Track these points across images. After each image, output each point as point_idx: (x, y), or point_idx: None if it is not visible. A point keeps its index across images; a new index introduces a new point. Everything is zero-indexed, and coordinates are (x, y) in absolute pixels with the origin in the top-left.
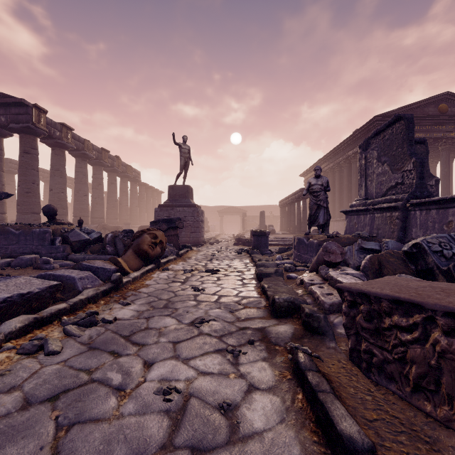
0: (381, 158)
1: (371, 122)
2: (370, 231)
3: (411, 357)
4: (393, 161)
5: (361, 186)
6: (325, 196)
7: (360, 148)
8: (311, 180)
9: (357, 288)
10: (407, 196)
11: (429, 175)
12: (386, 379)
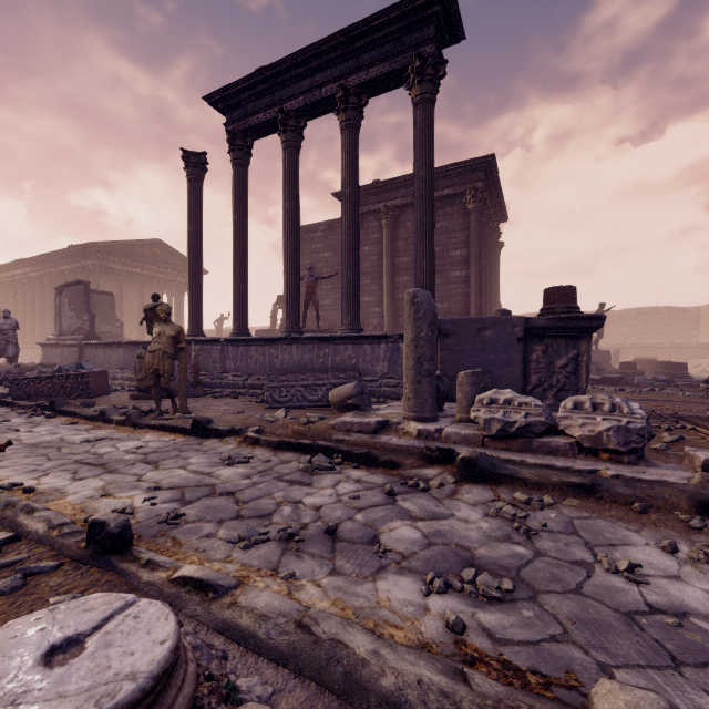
0: (71, 306)
1: (87, 246)
2: (61, 361)
3: (26, 390)
4: (78, 310)
5: (57, 323)
6: (14, 334)
7: (57, 290)
8: (0, 320)
9: (14, 378)
10: (83, 338)
11: (117, 320)
12: (22, 400)
